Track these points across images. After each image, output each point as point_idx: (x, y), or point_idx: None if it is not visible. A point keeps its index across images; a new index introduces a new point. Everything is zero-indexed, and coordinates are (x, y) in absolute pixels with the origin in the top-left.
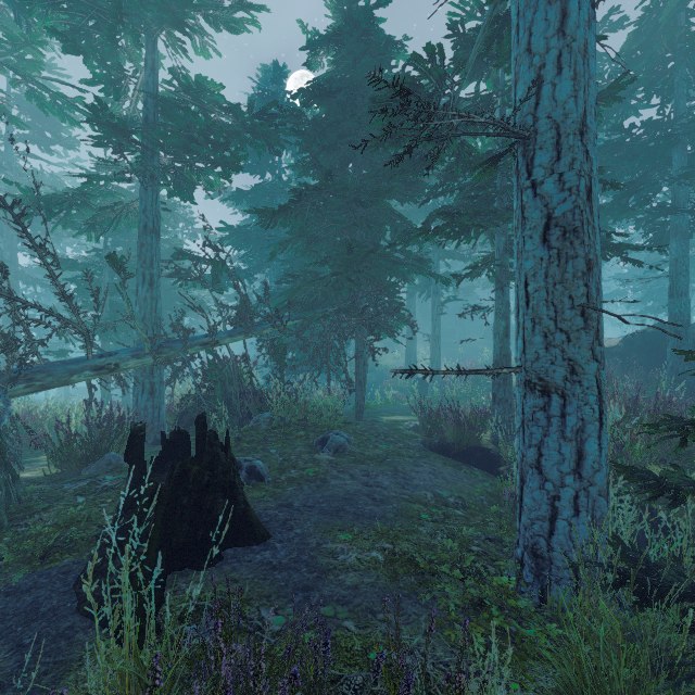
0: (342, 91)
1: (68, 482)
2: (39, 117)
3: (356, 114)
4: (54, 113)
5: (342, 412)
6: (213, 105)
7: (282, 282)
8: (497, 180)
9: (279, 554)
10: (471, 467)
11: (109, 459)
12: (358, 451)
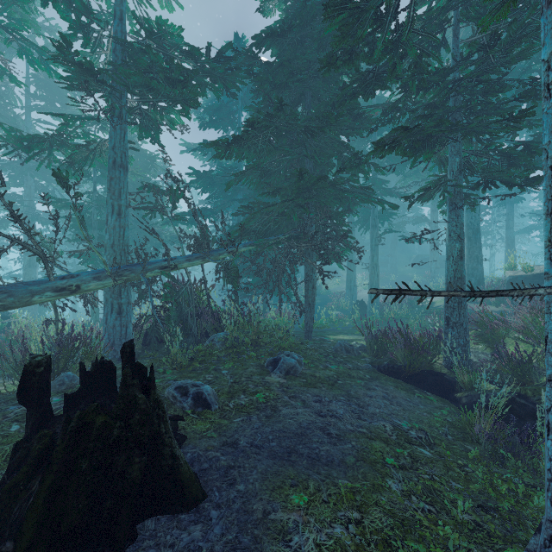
0: (293, 30)
1: (16, 404)
2: (51, 91)
3: (306, 54)
4: (42, 69)
5: (292, 330)
6: (174, 50)
7: (239, 214)
8: (451, 101)
9: (213, 532)
10: (424, 391)
11: (62, 379)
12: (309, 372)
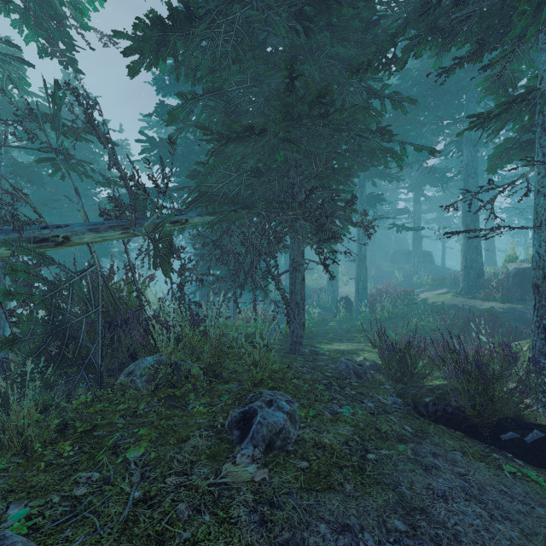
0: None
1: None
2: None
3: None
4: None
5: (271, 338)
6: None
7: (196, 177)
8: None
9: None
10: (509, 458)
11: None
12: (310, 437)
